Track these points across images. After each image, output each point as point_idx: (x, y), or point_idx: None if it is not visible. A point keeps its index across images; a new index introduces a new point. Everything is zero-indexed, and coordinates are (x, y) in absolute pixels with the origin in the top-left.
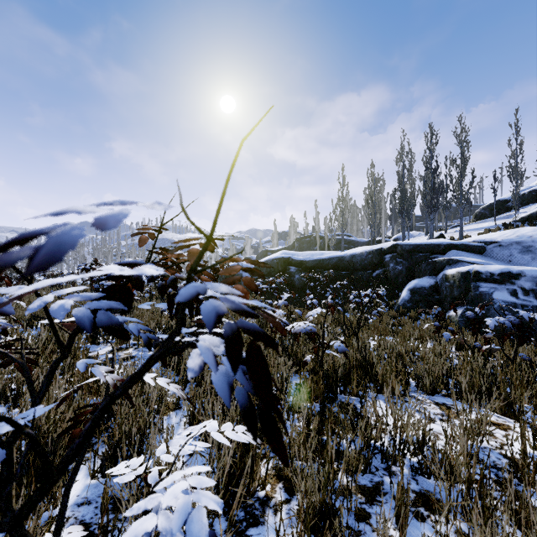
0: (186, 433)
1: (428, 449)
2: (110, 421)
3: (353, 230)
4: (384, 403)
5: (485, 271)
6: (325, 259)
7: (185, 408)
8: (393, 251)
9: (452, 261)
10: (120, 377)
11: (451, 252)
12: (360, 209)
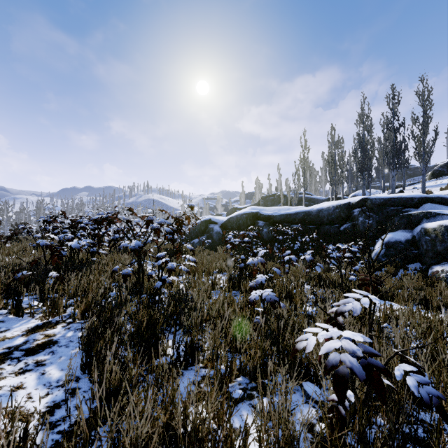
0: None
1: None
2: None
3: (312, 190)
4: None
5: None
6: (291, 214)
7: None
8: (362, 205)
9: (430, 214)
10: None
11: (426, 205)
12: (317, 171)
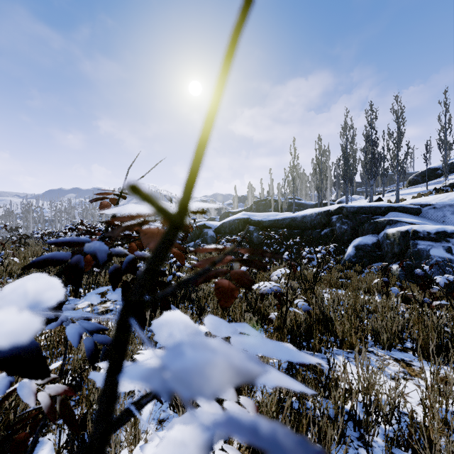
0: (150, 450)
1: (405, 421)
2: (83, 382)
3: (302, 194)
4: (346, 359)
5: (422, 230)
6: (279, 220)
7: None
8: (339, 212)
9: (392, 221)
10: (62, 387)
11: (391, 213)
12: (308, 176)
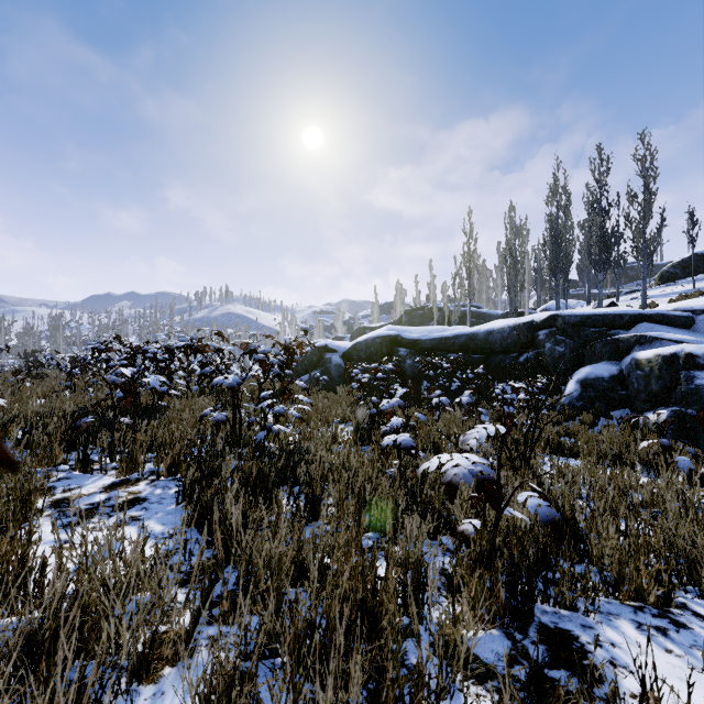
0: None
1: None
2: None
3: (482, 299)
4: (638, 630)
5: (703, 353)
6: (448, 338)
7: (204, 651)
8: (550, 325)
9: (645, 339)
10: None
11: (641, 325)
12: (491, 271)
